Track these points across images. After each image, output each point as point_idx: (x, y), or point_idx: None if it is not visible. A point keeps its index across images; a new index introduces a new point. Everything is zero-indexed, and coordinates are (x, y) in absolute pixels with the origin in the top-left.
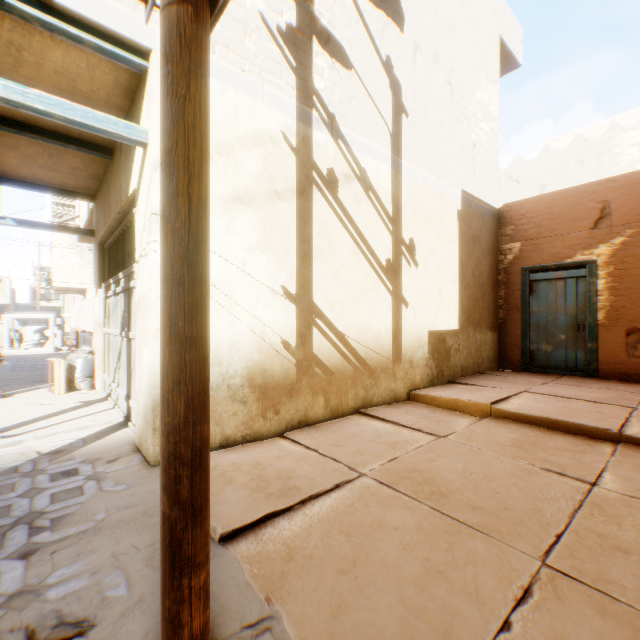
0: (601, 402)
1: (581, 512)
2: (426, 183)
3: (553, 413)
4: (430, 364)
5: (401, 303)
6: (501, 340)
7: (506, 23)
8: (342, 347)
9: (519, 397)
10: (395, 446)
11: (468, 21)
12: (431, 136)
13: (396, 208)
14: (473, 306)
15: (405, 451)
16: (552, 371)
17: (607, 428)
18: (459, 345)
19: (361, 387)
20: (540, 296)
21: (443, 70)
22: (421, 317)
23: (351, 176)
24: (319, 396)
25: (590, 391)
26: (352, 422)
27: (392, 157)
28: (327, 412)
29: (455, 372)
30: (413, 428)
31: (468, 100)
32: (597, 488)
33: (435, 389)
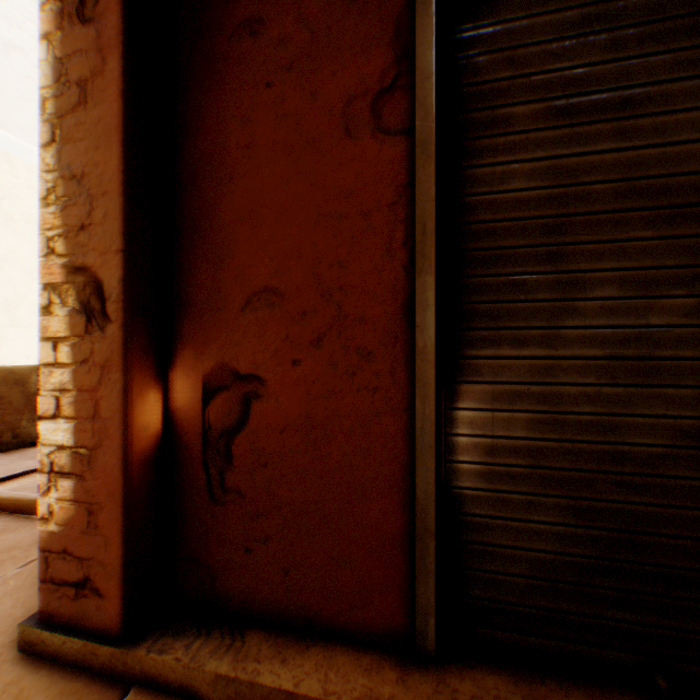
0: None
1: None
2: None
3: None
4: None
5: None
6: None
7: None
8: None
9: None
10: None
11: None
12: None
13: None
14: None
15: None
16: None
17: None
18: None
19: None
20: None
21: None
22: None
23: None
24: None
25: None
26: None
27: None
28: None
29: None
30: None
31: None
32: None
33: None
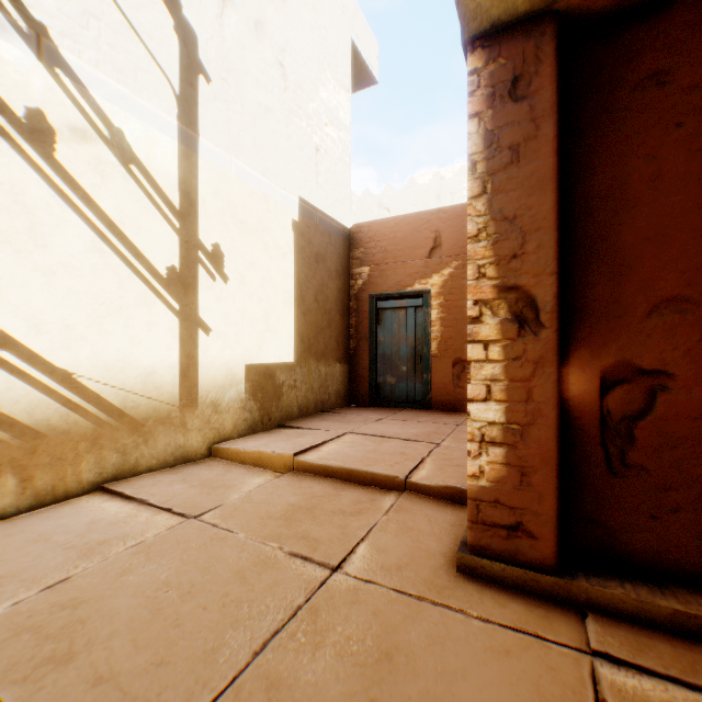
0: (415, 439)
1: (282, 634)
2: (243, 177)
3: (356, 460)
4: (250, 406)
5: (198, 328)
6: (352, 373)
7: (360, 29)
8: (67, 392)
9: (337, 441)
10: (94, 550)
11: (309, 3)
12: (251, 120)
13: (188, 199)
14: (316, 335)
15: (101, 559)
16: (396, 404)
17: (397, 475)
18: (296, 380)
19: (113, 449)
20: (387, 325)
21: (271, 45)
22: (234, 347)
23: (90, 133)
24: (5, 476)
25: (415, 426)
26: (69, 510)
27: (180, 128)
28: (27, 499)
29: (290, 413)
30: (162, 507)
31: (309, 95)
32: (338, 574)
33: (250, 438)
